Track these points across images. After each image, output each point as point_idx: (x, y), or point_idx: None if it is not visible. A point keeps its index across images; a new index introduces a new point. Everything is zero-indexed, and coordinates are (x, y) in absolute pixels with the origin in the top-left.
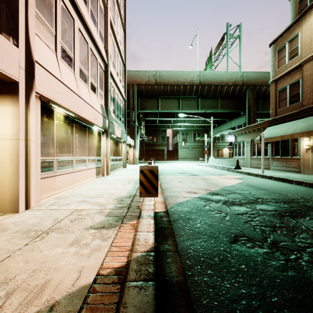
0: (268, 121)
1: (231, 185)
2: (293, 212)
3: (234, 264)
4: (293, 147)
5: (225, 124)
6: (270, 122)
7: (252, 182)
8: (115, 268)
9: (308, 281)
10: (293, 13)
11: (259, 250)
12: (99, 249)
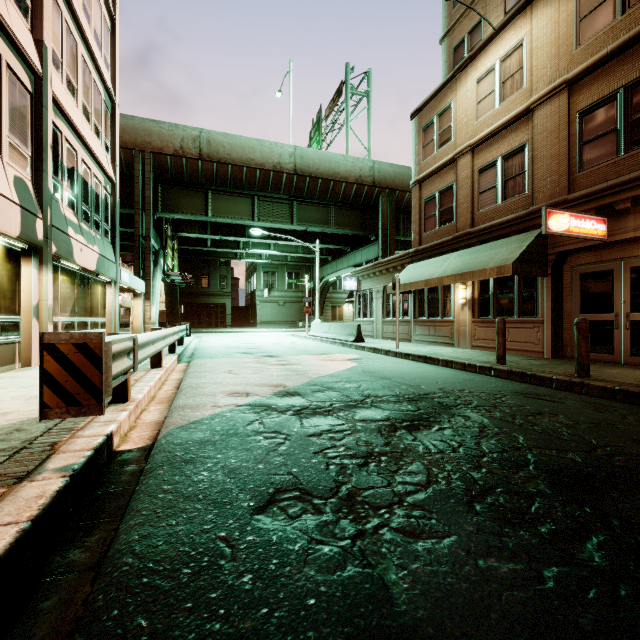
0: (409, 254)
1: (332, 373)
2: (416, 419)
3: (226, 576)
4: (445, 302)
5: (346, 258)
6: (412, 256)
7: (374, 365)
8: None
9: (377, 585)
10: (446, 68)
11: (310, 521)
12: None
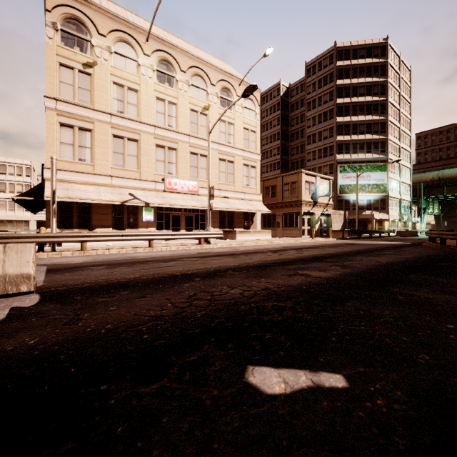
0: None
1: None
2: None
3: None
4: None
5: None
6: None
7: None
8: None
9: None
10: None
11: None
12: None
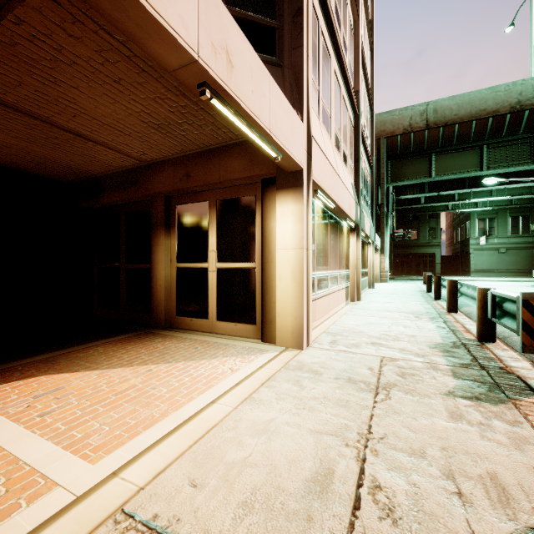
0: None
1: None
2: None
3: None
4: None
5: None
6: None
7: None
8: None
9: None
10: None
11: None
12: (523, 440)
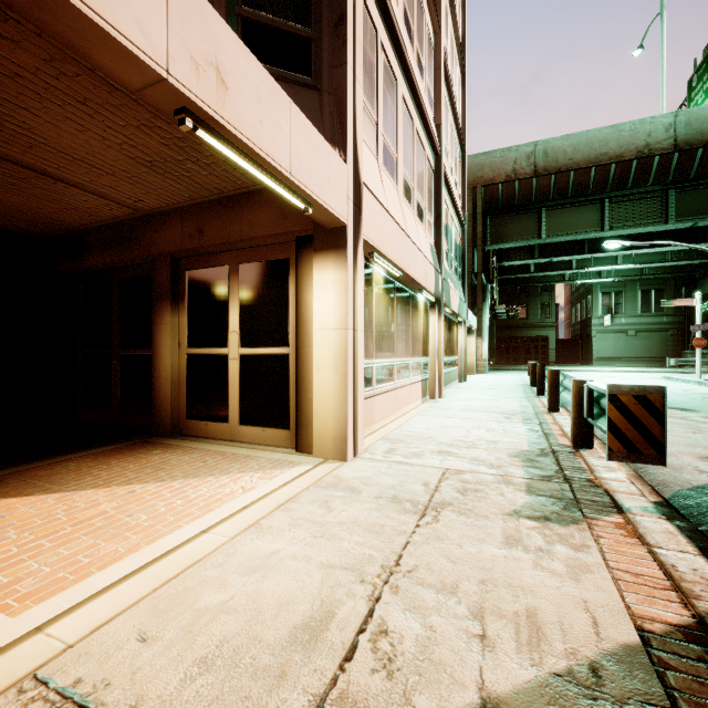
0: None
1: None
2: None
3: None
4: None
5: None
6: None
7: None
8: (673, 625)
9: None
10: None
11: None
12: (583, 567)
